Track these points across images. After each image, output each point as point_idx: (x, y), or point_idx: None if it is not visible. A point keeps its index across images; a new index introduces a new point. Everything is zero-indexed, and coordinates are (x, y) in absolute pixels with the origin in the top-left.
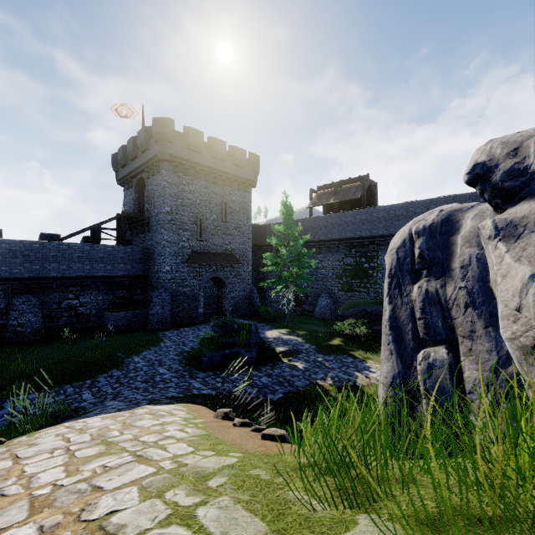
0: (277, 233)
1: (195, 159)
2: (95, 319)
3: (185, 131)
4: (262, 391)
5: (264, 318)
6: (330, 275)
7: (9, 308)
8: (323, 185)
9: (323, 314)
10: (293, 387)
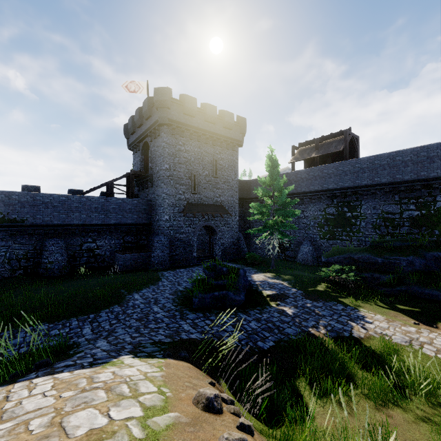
0: (262, 185)
1: (189, 122)
2: (109, 260)
3: (181, 99)
4: (251, 337)
5: (250, 263)
6: (312, 224)
7: (42, 248)
8: (304, 142)
9: (305, 260)
10: (284, 335)
